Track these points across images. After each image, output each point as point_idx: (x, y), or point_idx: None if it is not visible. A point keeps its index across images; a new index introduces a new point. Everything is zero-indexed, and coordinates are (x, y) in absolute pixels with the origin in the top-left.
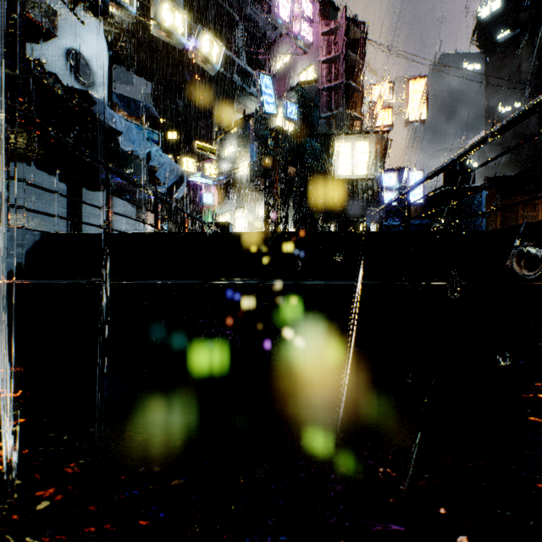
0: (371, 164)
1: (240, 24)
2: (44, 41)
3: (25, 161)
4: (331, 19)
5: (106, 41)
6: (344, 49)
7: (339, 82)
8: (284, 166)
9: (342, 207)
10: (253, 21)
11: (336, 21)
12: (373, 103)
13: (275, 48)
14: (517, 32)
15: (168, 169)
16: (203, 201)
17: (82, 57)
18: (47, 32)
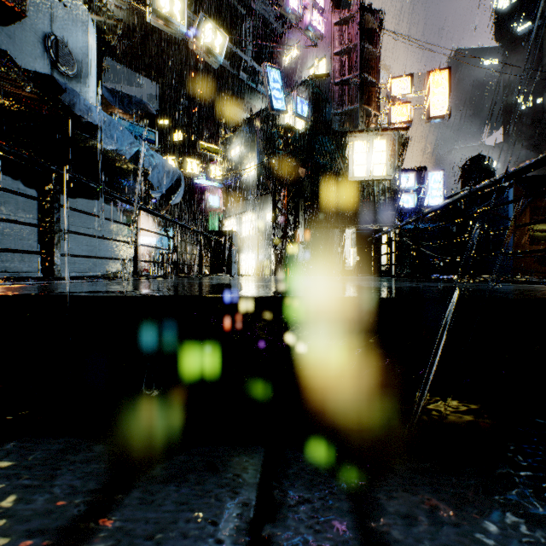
0: (388, 164)
1: (247, 19)
2: (13, 21)
3: None
4: (344, 9)
5: (94, 28)
6: (359, 39)
7: (353, 75)
8: (294, 167)
9: (357, 211)
10: (261, 16)
11: (350, 10)
12: (390, 98)
13: (284, 42)
14: (539, 24)
15: (162, 172)
16: (209, 204)
17: (64, 44)
18: (14, 10)
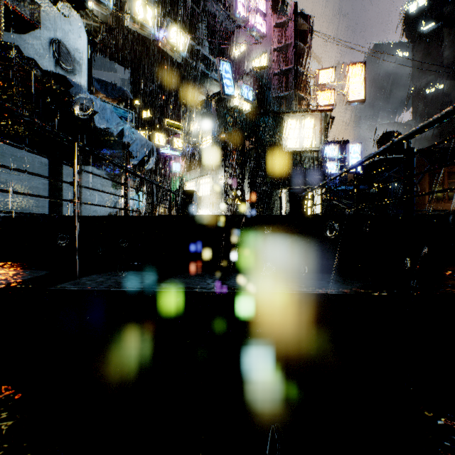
0: (316, 138)
1: (204, 19)
2: (29, 31)
3: (10, 138)
4: (282, 14)
5: (86, 32)
6: (293, 39)
7: (288, 67)
8: (242, 140)
9: (291, 176)
10: (215, 17)
11: (286, 15)
12: (318, 86)
13: (233, 39)
14: (440, 24)
15: (139, 144)
16: (172, 170)
17: (64, 46)
18: (31, 23)
